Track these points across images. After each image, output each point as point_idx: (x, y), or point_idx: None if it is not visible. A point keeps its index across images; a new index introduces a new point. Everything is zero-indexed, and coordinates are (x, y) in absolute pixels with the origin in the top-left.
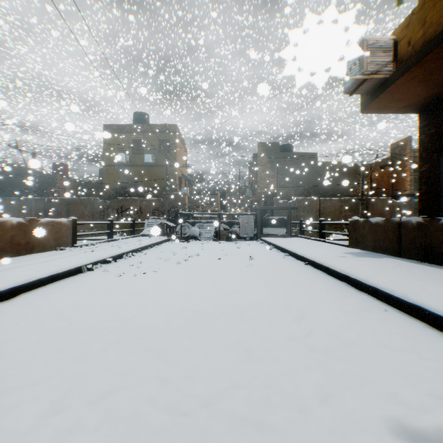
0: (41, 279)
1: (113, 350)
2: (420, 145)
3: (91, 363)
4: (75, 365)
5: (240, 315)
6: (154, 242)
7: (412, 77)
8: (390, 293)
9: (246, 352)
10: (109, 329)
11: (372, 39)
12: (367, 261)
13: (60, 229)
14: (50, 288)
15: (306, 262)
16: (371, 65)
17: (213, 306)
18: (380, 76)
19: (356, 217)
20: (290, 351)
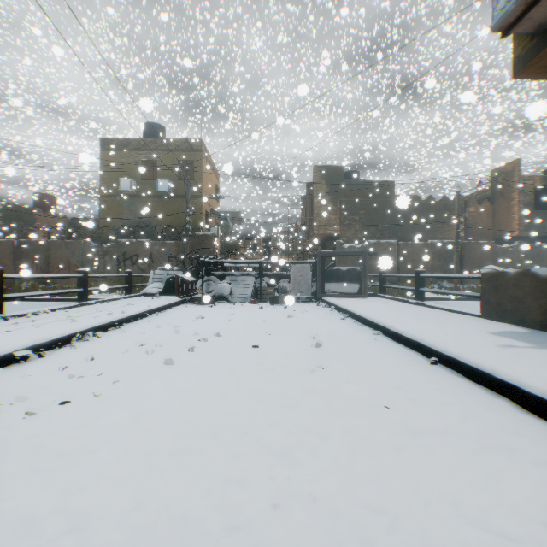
0: None
1: None
2: None
3: None
4: None
5: None
6: (151, 308)
7: None
8: None
9: None
10: None
11: None
12: None
13: None
14: None
15: (432, 358)
16: None
17: None
18: None
19: (491, 267)
20: None
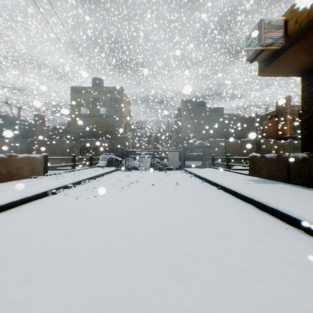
0: (12, 202)
1: (58, 270)
2: (302, 100)
3: (36, 284)
4: (22, 286)
5: (169, 233)
6: (105, 172)
7: (299, 48)
8: (289, 214)
9: (175, 271)
10: (59, 248)
11: (268, 19)
12: (265, 186)
13: (34, 162)
14: (20, 209)
15: (218, 187)
16: (267, 39)
17: (147, 225)
18: (274, 47)
19: (254, 153)
20: (213, 270)
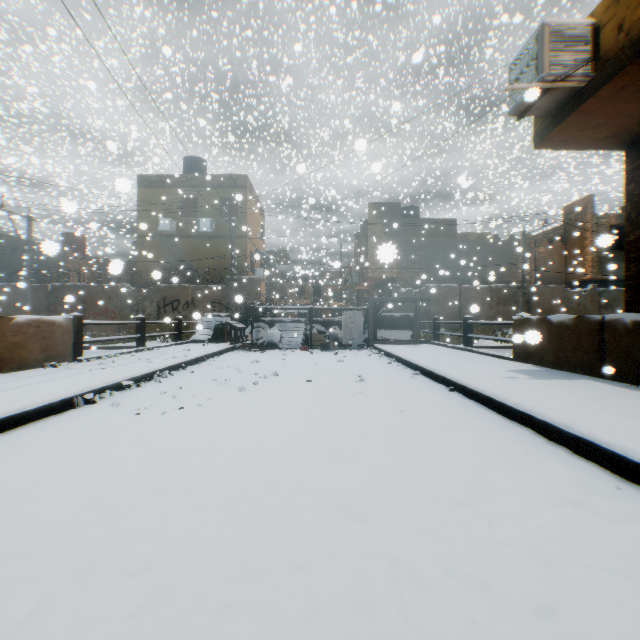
0: None
1: (57, 615)
2: (627, 200)
3: None
4: None
5: (345, 503)
6: (208, 353)
7: (625, 85)
8: (623, 454)
9: (360, 616)
10: (72, 546)
11: (557, 23)
12: (553, 386)
13: (52, 333)
14: (4, 440)
15: (450, 387)
16: (556, 66)
17: (293, 481)
18: (570, 84)
19: (524, 314)
20: (457, 611)
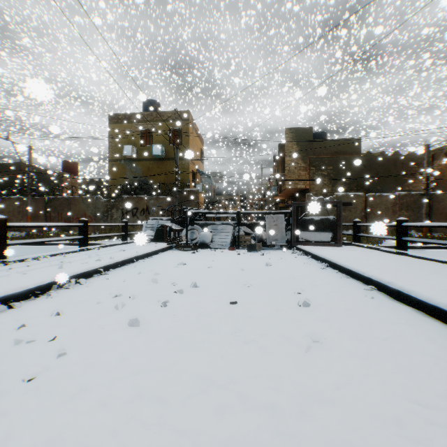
0: None
1: None
2: None
3: None
4: None
5: None
6: (139, 254)
7: None
8: None
9: None
10: None
11: None
12: None
13: None
14: None
15: None
16: None
17: None
18: None
19: None
20: None
